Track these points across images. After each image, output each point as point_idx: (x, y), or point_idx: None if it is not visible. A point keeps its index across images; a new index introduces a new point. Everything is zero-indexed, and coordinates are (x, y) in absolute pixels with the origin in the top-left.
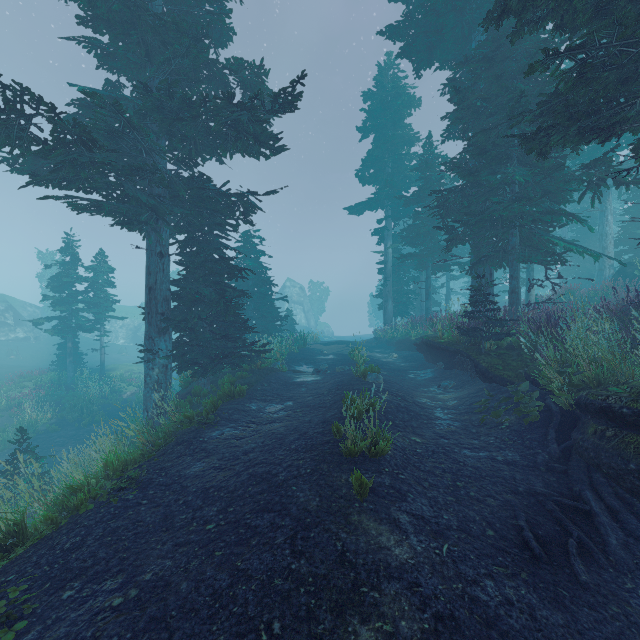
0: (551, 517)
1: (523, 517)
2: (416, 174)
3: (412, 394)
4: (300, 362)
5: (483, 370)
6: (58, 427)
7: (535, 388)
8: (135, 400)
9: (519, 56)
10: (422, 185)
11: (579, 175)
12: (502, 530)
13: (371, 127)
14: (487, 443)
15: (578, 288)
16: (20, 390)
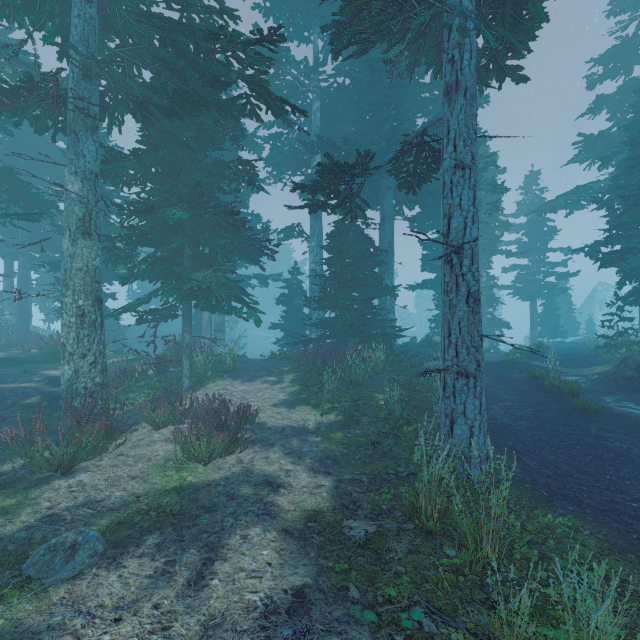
0: None
1: None
2: None
3: None
4: None
5: None
6: None
7: None
8: None
9: None
10: None
11: None
12: None
13: None
14: None
15: None
16: None
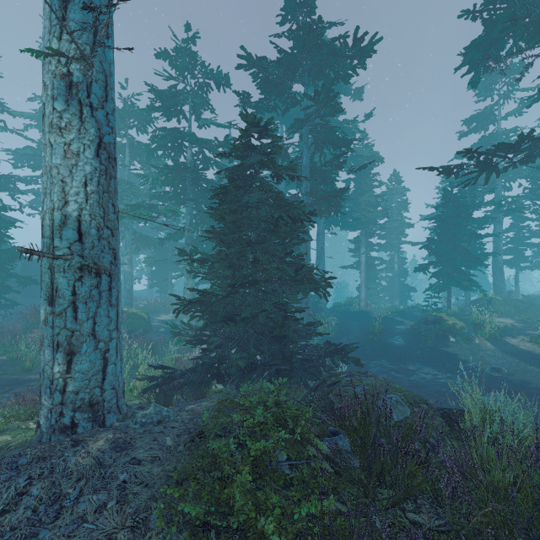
0: None
1: None
2: None
3: None
4: None
5: None
6: None
7: None
8: None
9: None
10: None
11: None
12: None
13: None
14: None
15: None
16: None
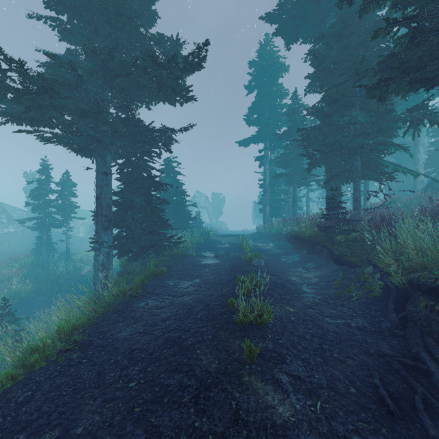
0: (398, 375)
1: (377, 376)
2: (286, 118)
3: (285, 273)
4: (205, 249)
5: (336, 256)
6: (36, 295)
7: (375, 270)
8: (90, 275)
9: (360, 33)
10: (290, 126)
11: (404, 117)
12: (361, 387)
13: (254, 85)
14: (342, 312)
15: (399, 197)
16: (10, 268)
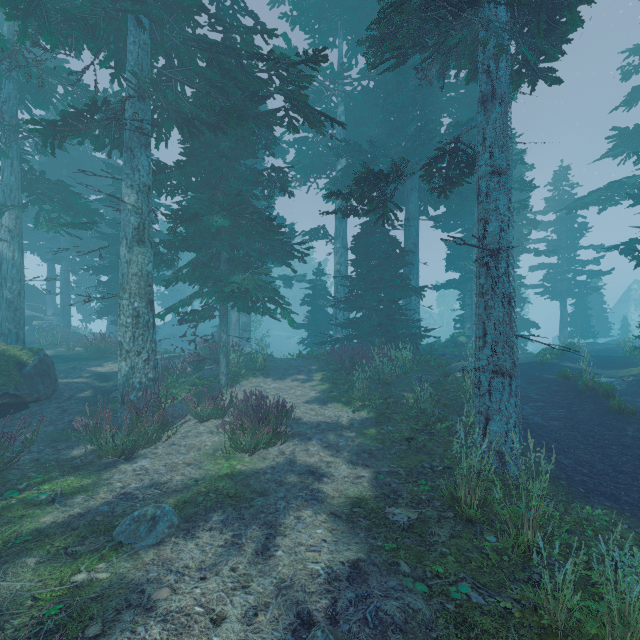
0: None
1: None
2: None
3: None
4: None
5: None
6: None
7: None
8: None
9: None
10: None
11: None
12: None
13: None
14: None
15: None
16: None
